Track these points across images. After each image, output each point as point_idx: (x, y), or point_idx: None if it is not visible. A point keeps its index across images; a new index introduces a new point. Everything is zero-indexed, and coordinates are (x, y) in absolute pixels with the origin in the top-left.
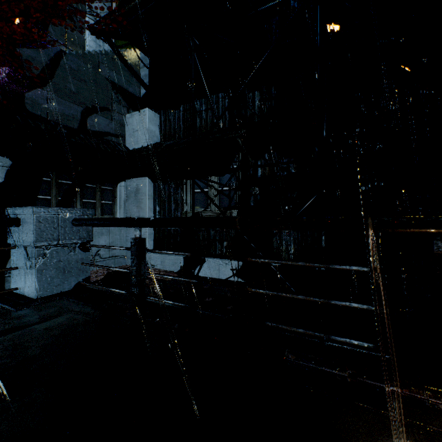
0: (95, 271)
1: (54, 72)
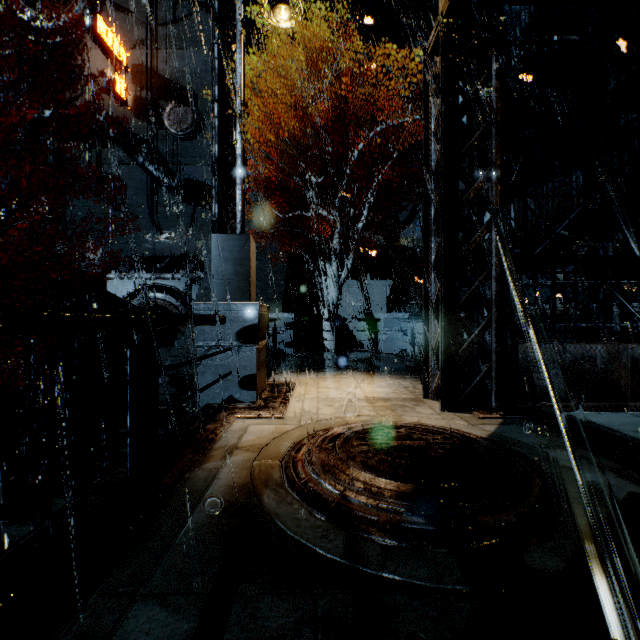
0: None
1: (417, 210)
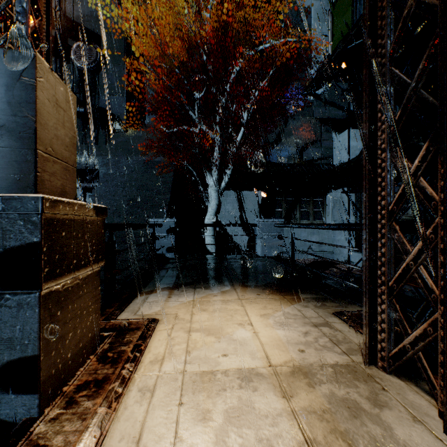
0: (307, 259)
1: (283, 133)
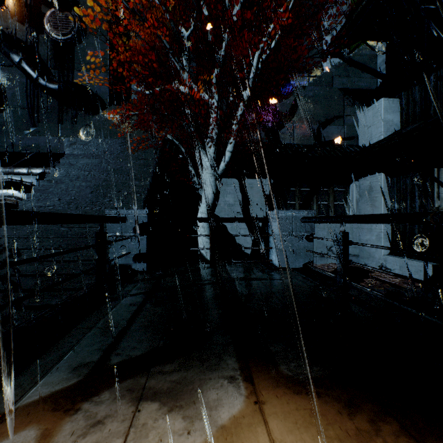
0: (327, 264)
1: (297, 107)
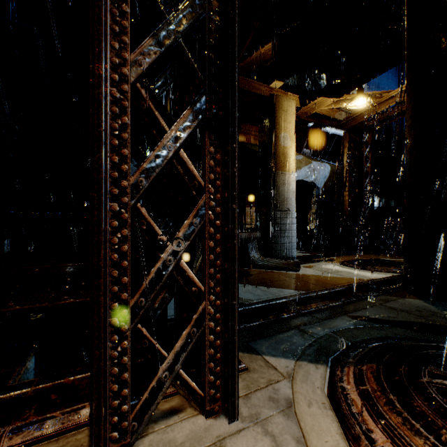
0: None
1: None
